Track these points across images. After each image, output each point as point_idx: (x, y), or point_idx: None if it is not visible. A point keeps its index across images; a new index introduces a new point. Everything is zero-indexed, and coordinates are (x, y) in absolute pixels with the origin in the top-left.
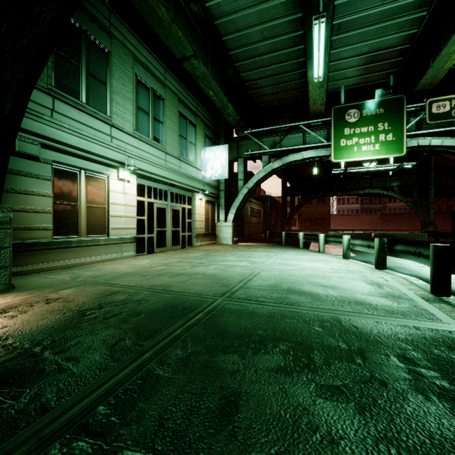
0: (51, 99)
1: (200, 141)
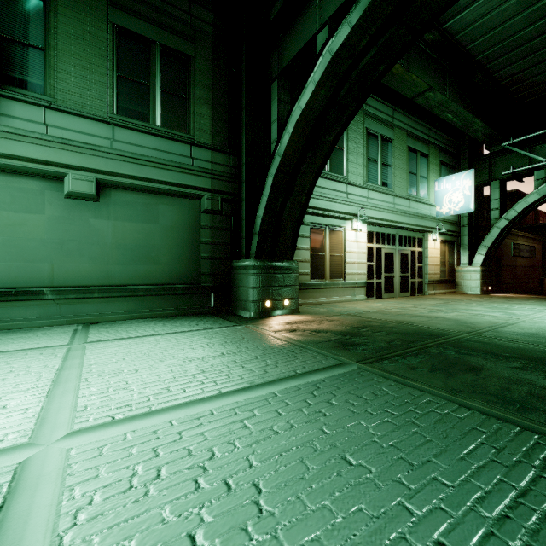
0: None
1: (434, 172)
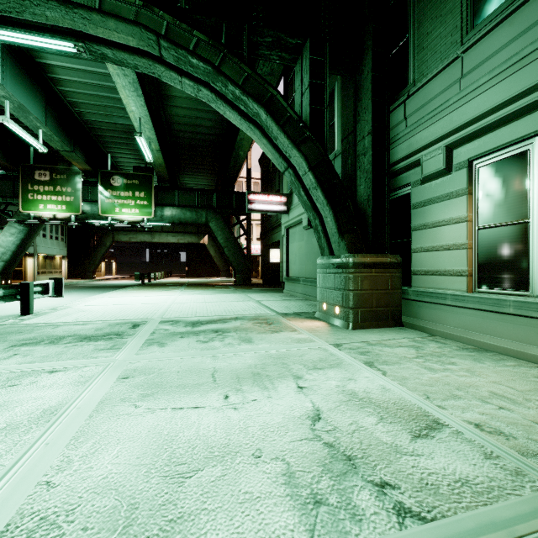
0: (460, 62)
1: None
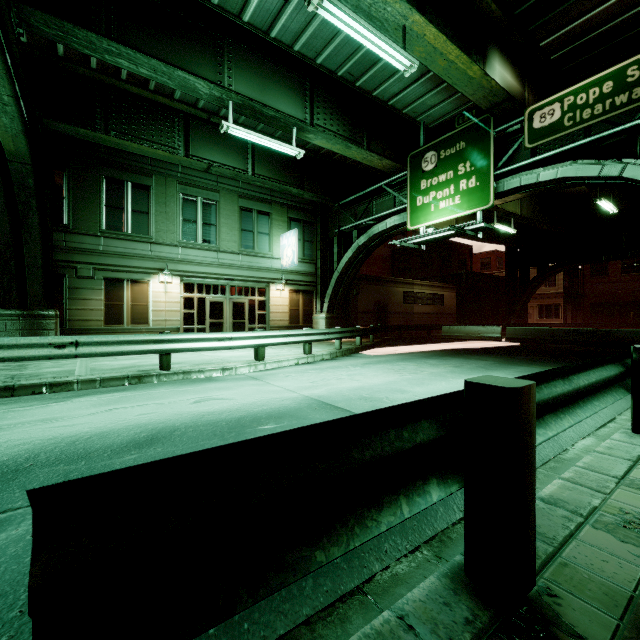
0: (101, 238)
1: (280, 228)
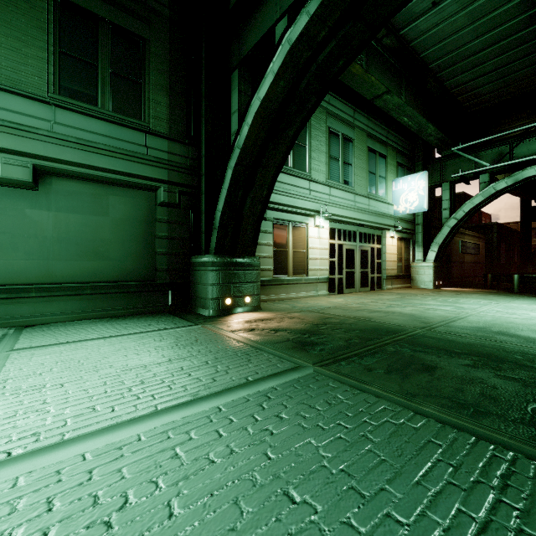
0: None
1: (391, 172)
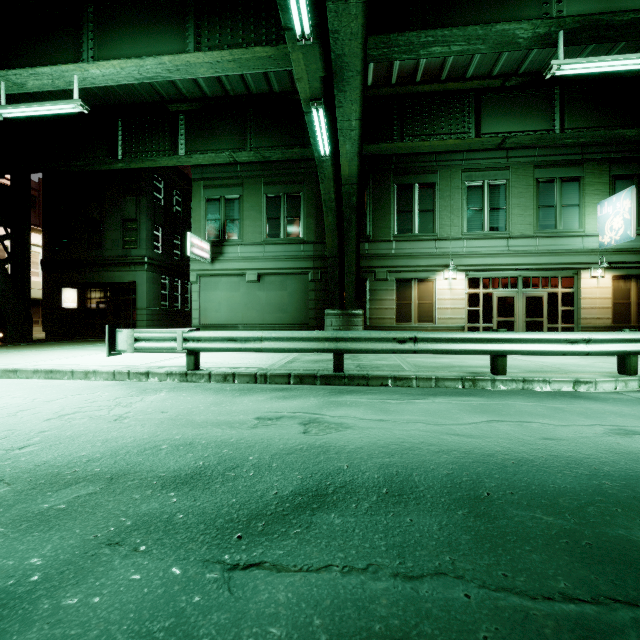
0: (393, 243)
1: (596, 194)
